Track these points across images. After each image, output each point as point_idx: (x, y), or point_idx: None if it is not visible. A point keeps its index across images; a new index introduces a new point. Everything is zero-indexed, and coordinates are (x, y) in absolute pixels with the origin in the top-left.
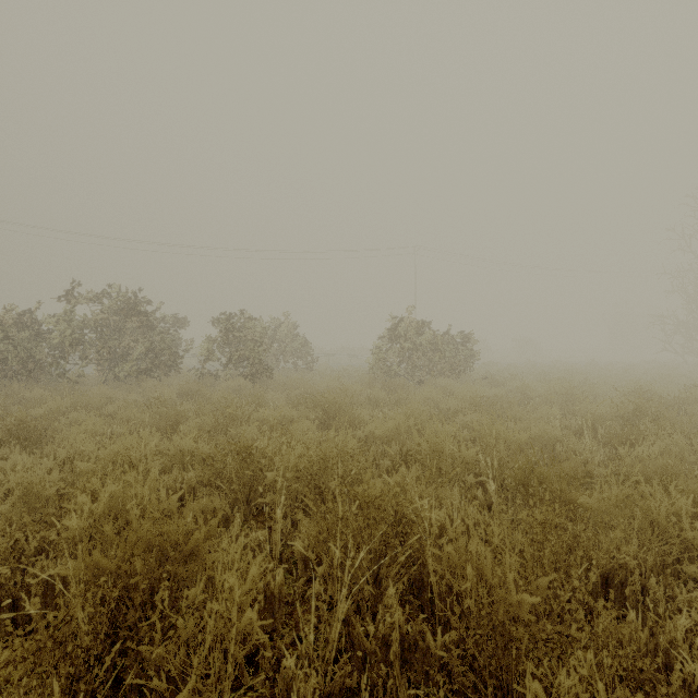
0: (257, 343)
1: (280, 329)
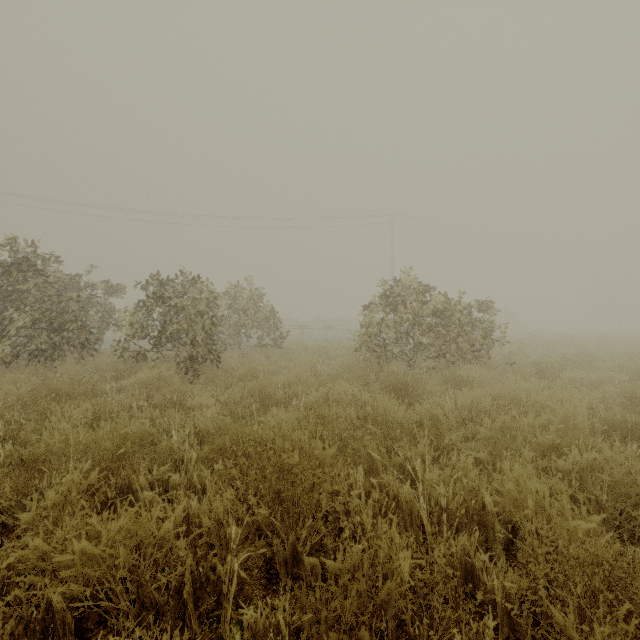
0: (200, 313)
1: (240, 297)
